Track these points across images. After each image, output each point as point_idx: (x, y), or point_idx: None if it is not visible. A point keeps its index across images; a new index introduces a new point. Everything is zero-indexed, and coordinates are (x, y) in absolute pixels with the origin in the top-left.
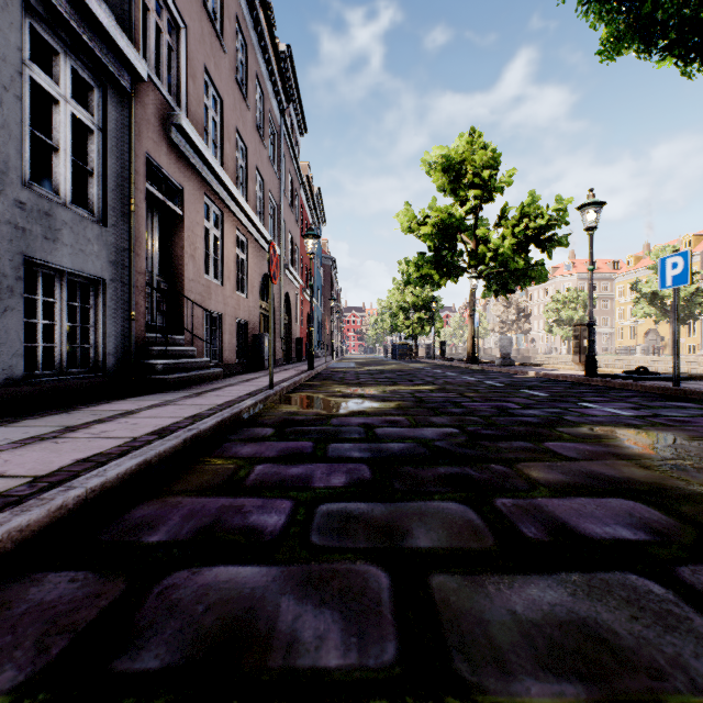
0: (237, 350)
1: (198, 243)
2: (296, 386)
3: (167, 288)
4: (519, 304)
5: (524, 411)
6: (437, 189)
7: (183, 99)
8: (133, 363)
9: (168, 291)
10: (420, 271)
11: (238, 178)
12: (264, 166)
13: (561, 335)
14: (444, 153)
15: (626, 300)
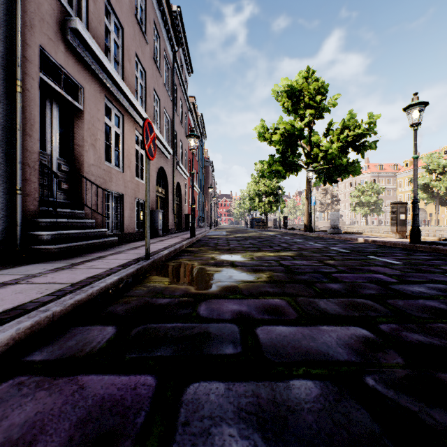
0: (137, 223)
1: (99, 135)
2: (176, 252)
3: (68, 170)
4: (332, 193)
5: (409, 287)
6: (283, 111)
7: (84, 14)
8: (19, 234)
9: (70, 173)
10: (271, 168)
11: (138, 93)
12: (160, 89)
13: (362, 212)
14: (288, 83)
15: (404, 189)
